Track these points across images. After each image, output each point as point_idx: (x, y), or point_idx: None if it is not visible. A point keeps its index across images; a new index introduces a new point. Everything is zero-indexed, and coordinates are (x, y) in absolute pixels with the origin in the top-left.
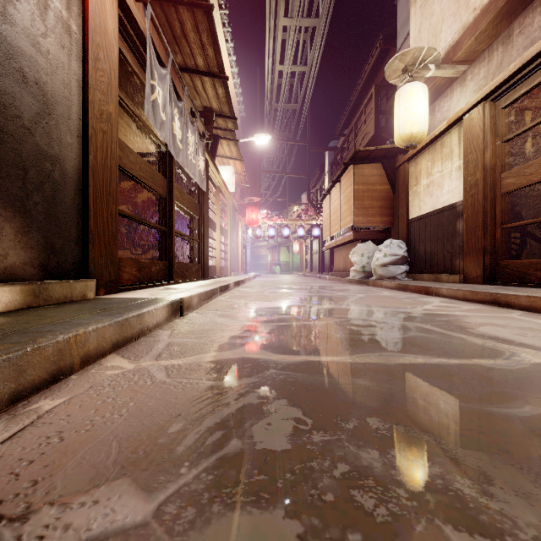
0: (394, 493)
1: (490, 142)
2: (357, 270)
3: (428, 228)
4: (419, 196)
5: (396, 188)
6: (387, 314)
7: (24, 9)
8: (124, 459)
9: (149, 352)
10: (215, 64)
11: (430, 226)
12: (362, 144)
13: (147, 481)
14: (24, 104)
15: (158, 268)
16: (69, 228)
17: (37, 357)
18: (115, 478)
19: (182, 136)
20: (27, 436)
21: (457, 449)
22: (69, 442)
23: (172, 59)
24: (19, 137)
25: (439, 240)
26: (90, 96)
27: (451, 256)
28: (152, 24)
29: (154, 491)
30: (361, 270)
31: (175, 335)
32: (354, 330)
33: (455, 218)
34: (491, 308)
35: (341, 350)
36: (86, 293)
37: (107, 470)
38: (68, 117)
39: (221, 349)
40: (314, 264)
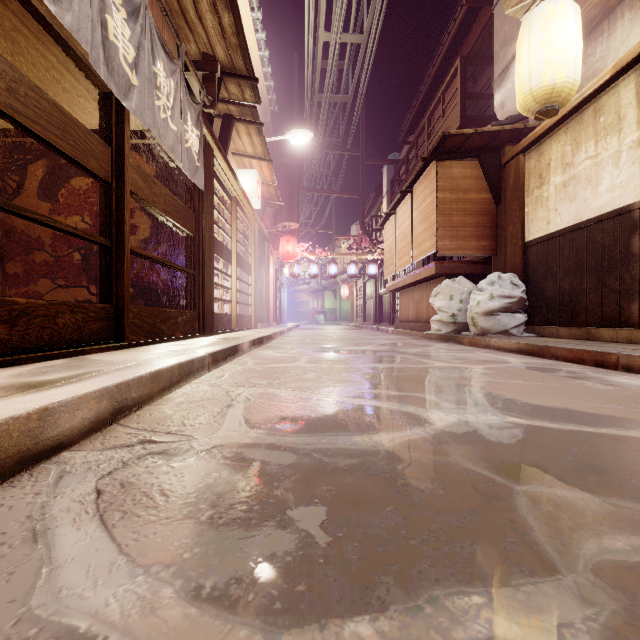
0: None
1: None
2: (443, 321)
3: (565, 253)
4: (547, 203)
5: (502, 197)
6: None
7: None
8: None
9: None
10: None
11: (570, 248)
12: None
13: None
14: None
15: (82, 317)
16: None
17: None
18: None
19: (138, 62)
20: None
21: None
22: None
23: None
24: None
25: (591, 271)
26: None
27: (619, 297)
28: None
29: None
30: (449, 321)
31: None
32: None
33: (628, 231)
34: None
35: None
36: None
37: None
38: None
39: None
40: (368, 312)
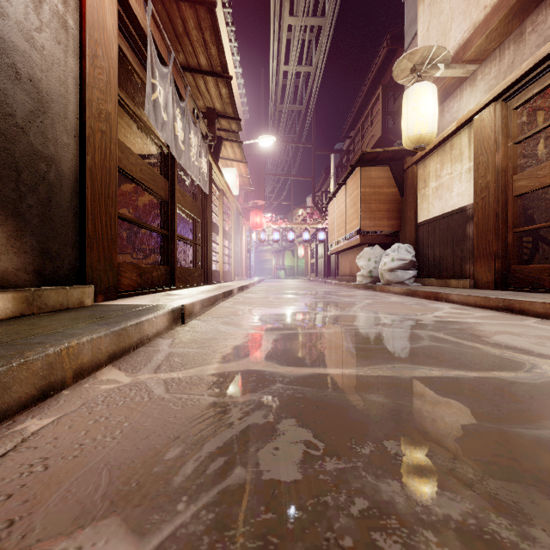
0: (421, 536)
1: (502, 143)
2: (363, 275)
3: (437, 232)
4: (428, 199)
5: (404, 191)
6: (397, 321)
7: (17, 2)
8: (114, 492)
9: (147, 364)
10: (218, 63)
11: (439, 229)
12: (368, 146)
13: (139, 521)
14: (17, 101)
15: (159, 273)
16: (66, 232)
17: (24, 373)
18: (102, 517)
19: (184, 137)
20: (8, 464)
21: (488, 479)
22: (54, 471)
23: (173, 58)
24: (11, 136)
25: (449, 244)
26: (88, 95)
27: (461, 261)
28: (153, 22)
29: (146, 534)
30: (368, 275)
31: (176, 344)
32: (364, 338)
33: (465, 222)
34: (504, 314)
35: (351, 361)
36: (83, 300)
37: (94, 506)
38: (65, 115)
39: (224, 360)
40: (320, 268)
